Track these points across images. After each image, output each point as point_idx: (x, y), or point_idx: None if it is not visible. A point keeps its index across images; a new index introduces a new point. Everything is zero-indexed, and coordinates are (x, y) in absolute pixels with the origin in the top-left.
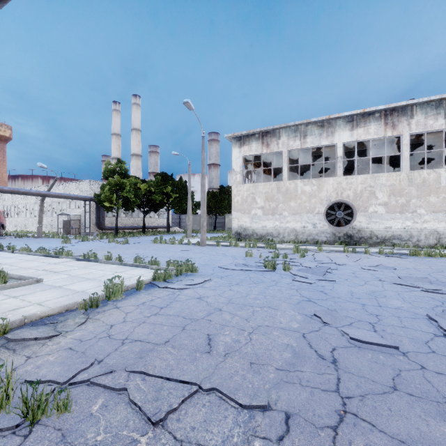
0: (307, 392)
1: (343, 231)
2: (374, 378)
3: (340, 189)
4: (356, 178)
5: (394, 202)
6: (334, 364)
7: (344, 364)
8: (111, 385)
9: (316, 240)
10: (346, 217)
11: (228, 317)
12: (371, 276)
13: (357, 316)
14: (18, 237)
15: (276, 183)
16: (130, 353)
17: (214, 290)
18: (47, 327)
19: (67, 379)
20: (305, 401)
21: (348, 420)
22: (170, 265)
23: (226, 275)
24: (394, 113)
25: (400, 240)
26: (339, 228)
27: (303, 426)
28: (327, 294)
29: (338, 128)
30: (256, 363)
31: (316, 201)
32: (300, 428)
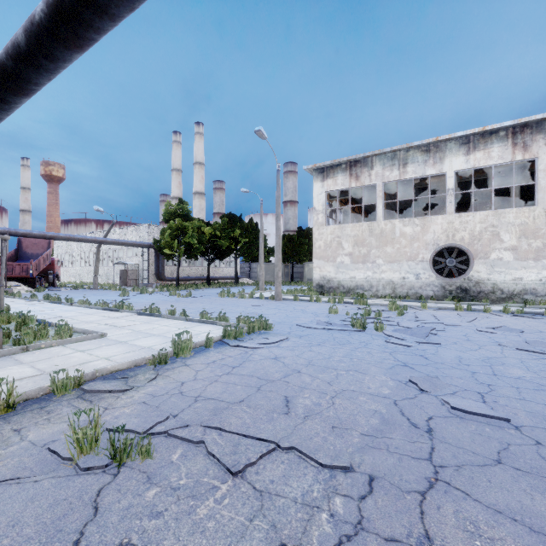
0: (395, 458)
1: (456, 283)
2: (475, 449)
3: (451, 230)
4: (473, 216)
5: (525, 246)
6: (428, 433)
7: (441, 433)
8: (188, 437)
9: (420, 294)
10: (460, 265)
11: (308, 379)
12: (488, 339)
13: (464, 385)
14: (73, 288)
15: (367, 224)
16: (204, 410)
17: (291, 351)
18: (118, 381)
19: (145, 429)
20: (392, 466)
21: (439, 487)
22: (241, 321)
23: (306, 334)
24: (526, 130)
25: (534, 296)
26: (450, 279)
27: (388, 489)
28: (428, 359)
29: (448, 153)
30: (338, 427)
31: (419, 245)
32: (385, 490)
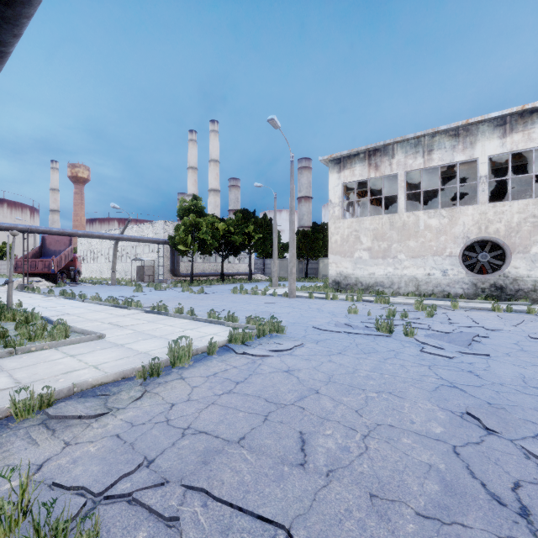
0: None
1: (490, 280)
2: None
3: (484, 221)
4: (510, 205)
5: None
6: (525, 519)
7: None
8: (158, 508)
9: (447, 292)
10: (494, 260)
11: (330, 405)
12: None
13: None
14: (92, 284)
15: (388, 216)
16: (191, 453)
17: (307, 361)
18: (97, 400)
19: (103, 488)
20: None
21: None
22: (250, 322)
23: (323, 339)
24: None
25: None
26: (483, 276)
27: None
28: (480, 377)
29: (481, 136)
30: (379, 496)
31: (446, 238)
32: None
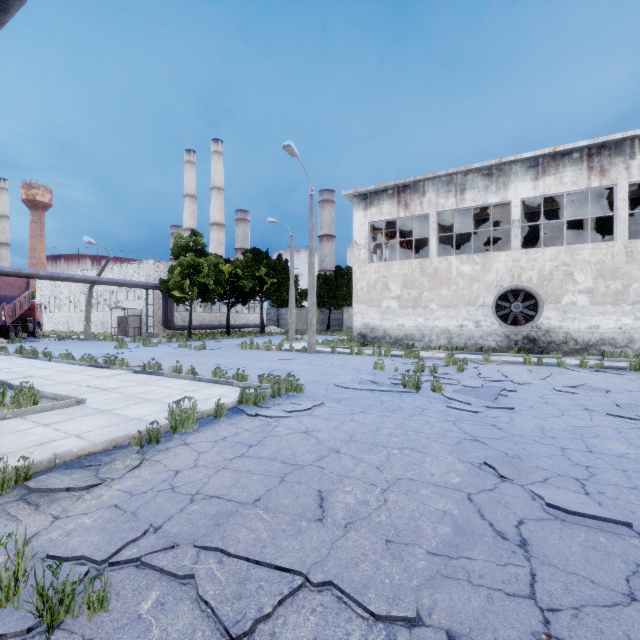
0: (482, 597)
1: (523, 332)
2: (594, 576)
3: (517, 269)
4: (542, 252)
5: (603, 288)
6: (523, 549)
7: (540, 548)
8: (171, 568)
9: (480, 345)
10: (527, 311)
11: (350, 463)
12: (570, 402)
13: (555, 468)
14: (59, 339)
15: (419, 261)
16: (202, 517)
17: (328, 421)
18: (85, 471)
19: (107, 556)
20: (479, 612)
21: None
22: (263, 381)
23: (346, 398)
24: (604, 151)
25: (613, 347)
26: (516, 327)
27: None
28: (502, 430)
29: (514, 177)
30: (395, 541)
31: (479, 287)
32: None
